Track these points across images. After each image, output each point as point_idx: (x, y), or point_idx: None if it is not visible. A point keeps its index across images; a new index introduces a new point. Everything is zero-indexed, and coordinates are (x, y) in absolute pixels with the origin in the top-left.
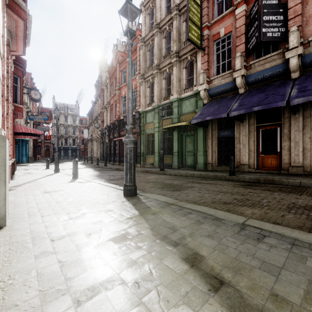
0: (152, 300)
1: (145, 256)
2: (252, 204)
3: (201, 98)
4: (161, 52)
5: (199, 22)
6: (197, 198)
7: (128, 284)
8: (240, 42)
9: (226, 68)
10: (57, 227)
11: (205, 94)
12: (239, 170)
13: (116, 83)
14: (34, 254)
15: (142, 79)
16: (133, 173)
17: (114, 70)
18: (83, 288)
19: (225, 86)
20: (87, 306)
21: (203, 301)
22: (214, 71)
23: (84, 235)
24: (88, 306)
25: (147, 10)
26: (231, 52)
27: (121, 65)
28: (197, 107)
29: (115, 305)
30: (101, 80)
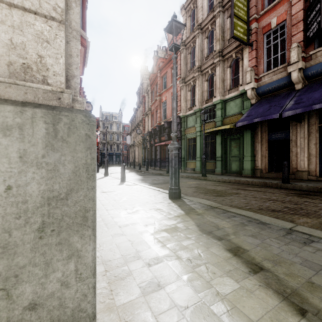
0: (202, 270)
1: (194, 244)
2: (306, 213)
3: (247, 98)
4: (203, 53)
5: (245, 16)
6: (242, 204)
7: (182, 259)
8: (297, 31)
9: (279, 62)
10: (120, 218)
11: (253, 93)
12: (296, 178)
13: (157, 89)
14: (110, 234)
15: (183, 83)
16: (177, 178)
17: (155, 77)
18: (150, 258)
19: (277, 83)
20: (155, 267)
21: (243, 277)
22: (264, 67)
23: (142, 225)
24: (156, 268)
25: (188, 12)
26: (285, 43)
27: (162, 71)
28: (243, 108)
29: (175, 269)
30: (142, 88)
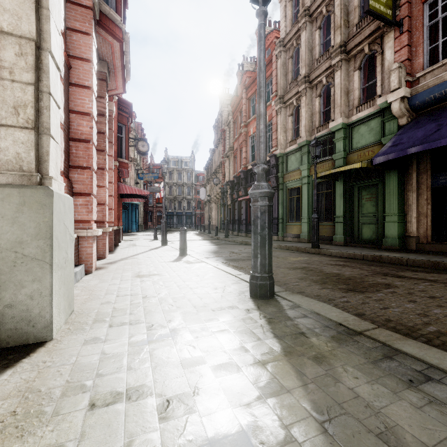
0: None
1: None
2: None
3: (392, 116)
4: (313, 53)
5: None
6: (412, 316)
7: None
8: None
9: None
10: (119, 361)
11: (403, 107)
12: None
13: (242, 117)
14: None
15: (281, 104)
16: (267, 255)
17: (238, 100)
18: None
19: None
20: None
21: None
22: (424, 60)
23: (155, 403)
24: None
25: None
26: None
27: (249, 90)
28: (383, 134)
29: None
30: (221, 118)
